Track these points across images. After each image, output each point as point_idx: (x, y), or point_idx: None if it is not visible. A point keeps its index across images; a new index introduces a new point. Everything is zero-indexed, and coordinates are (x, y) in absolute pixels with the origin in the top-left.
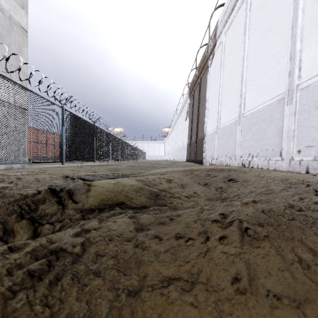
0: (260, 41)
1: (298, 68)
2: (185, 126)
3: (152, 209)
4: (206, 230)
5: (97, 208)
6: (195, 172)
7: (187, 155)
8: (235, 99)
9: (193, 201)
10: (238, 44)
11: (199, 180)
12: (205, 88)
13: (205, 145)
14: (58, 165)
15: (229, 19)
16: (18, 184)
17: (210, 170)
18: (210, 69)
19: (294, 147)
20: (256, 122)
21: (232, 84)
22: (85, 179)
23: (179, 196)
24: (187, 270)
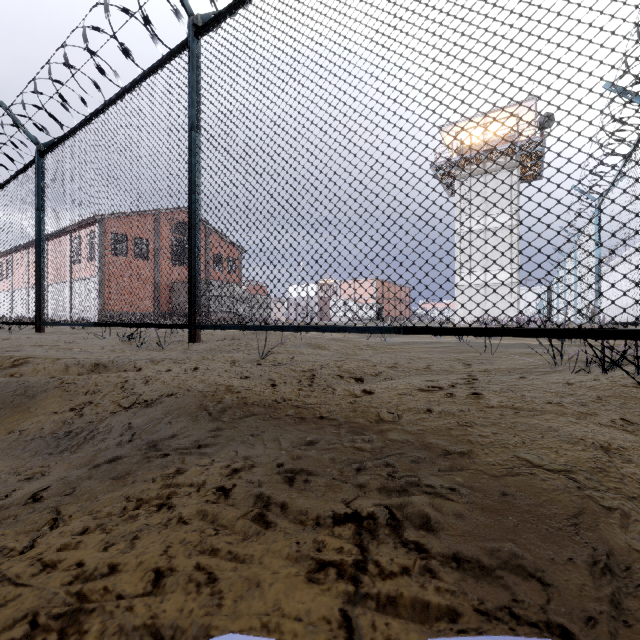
0: None
1: None
2: None
3: None
4: None
5: None
6: None
7: None
8: None
9: None
10: None
11: None
12: None
13: None
14: None
15: None
16: None
17: None
18: None
19: None
20: None
21: None
22: None
23: None
24: None
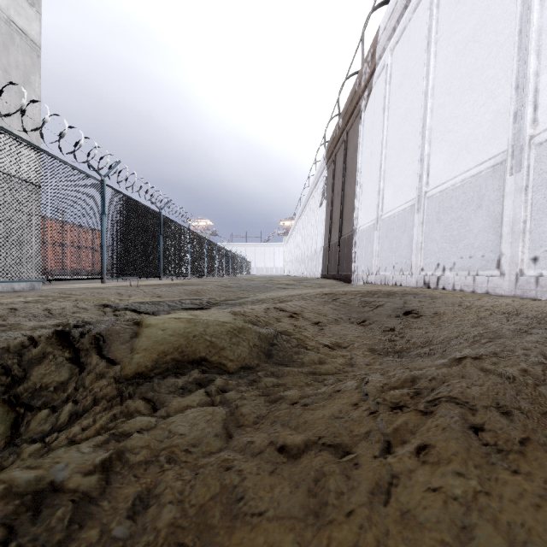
0: (458, 60)
1: (532, 105)
2: (320, 217)
3: (263, 374)
4: (382, 430)
5: (149, 373)
6: (341, 297)
7: (323, 266)
8: (410, 167)
9: (342, 356)
10: (416, 68)
11: (350, 313)
12: (356, 149)
13: (356, 250)
14: (97, 285)
15: (400, 24)
16: (9, 320)
17: (370, 294)
18: (364, 115)
19: (526, 251)
20: (450, 207)
21: (405, 139)
22: (139, 311)
23: (314, 346)
24: (349, 546)
